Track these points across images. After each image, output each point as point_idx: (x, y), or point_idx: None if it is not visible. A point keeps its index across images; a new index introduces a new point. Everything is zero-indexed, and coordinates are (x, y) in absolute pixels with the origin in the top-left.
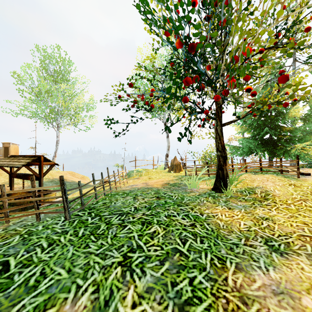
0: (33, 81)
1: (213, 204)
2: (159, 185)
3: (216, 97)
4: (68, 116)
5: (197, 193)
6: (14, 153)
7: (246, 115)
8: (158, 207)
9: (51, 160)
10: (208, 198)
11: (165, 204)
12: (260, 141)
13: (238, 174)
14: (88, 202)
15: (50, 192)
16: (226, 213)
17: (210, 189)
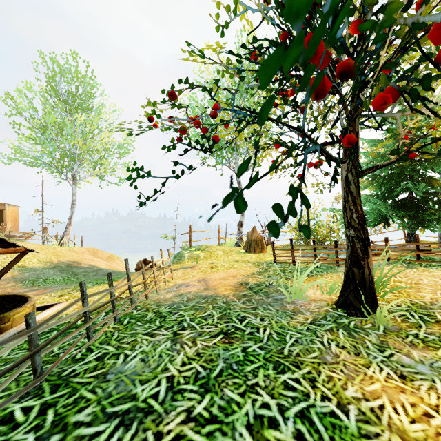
0: (35, 109)
1: (356, 357)
2: (228, 290)
3: (380, 99)
4: (90, 163)
5: (308, 315)
6: (11, 219)
7: (407, 154)
8: (227, 378)
9: (18, 244)
10: (338, 333)
11: (243, 363)
12: (392, 202)
13: (374, 265)
14: (62, 356)
15: (25, 301)
16: (403, 400)
17: (332, 305)
